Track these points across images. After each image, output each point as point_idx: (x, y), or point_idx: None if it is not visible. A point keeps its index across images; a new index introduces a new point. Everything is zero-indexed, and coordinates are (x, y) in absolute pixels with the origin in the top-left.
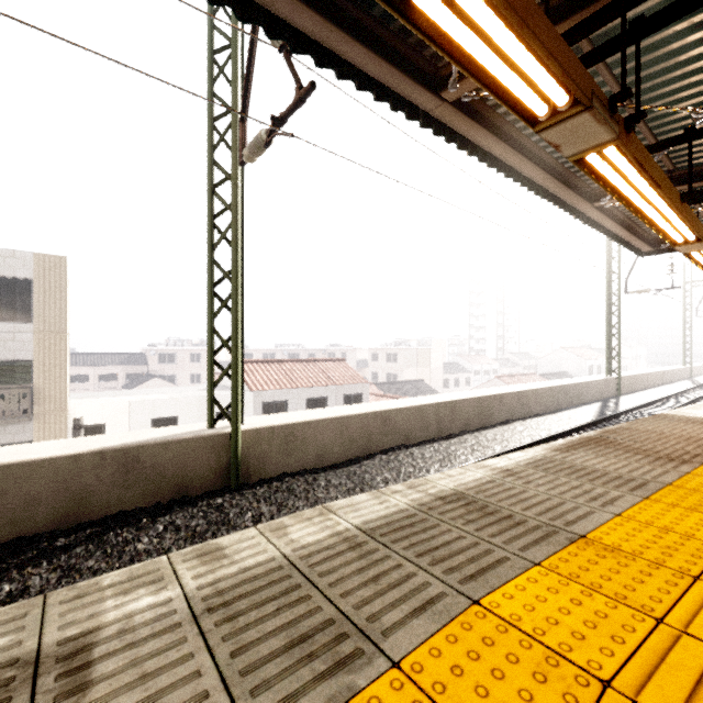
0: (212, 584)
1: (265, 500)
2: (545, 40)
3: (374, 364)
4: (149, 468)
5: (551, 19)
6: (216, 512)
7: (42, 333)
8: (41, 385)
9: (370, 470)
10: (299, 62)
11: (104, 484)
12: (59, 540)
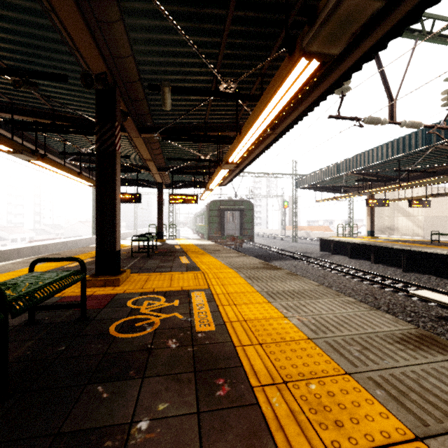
0: None
1: None
2: None
3: None
4: None
5: (16, 111)
6: None
7: None
8: None
9: None
10: None
11: None
12: None
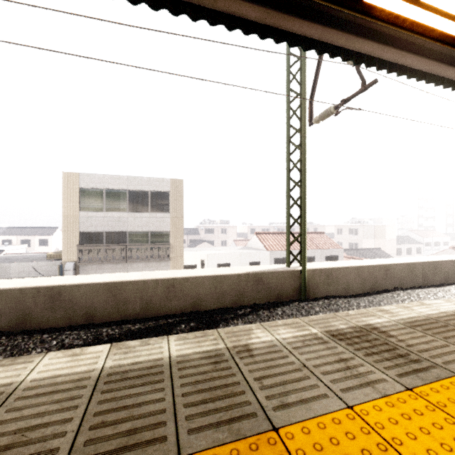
0: (401, 320)
1: (325, 307)
2: None
3: (338, 236)
4: (266, 284)
5: None
6: (303, 310)
7: (173, 218)
8: (173, 243)
9: (382, 300)
10: (362, 68)
11: (249, 289)
12: (238, 311)
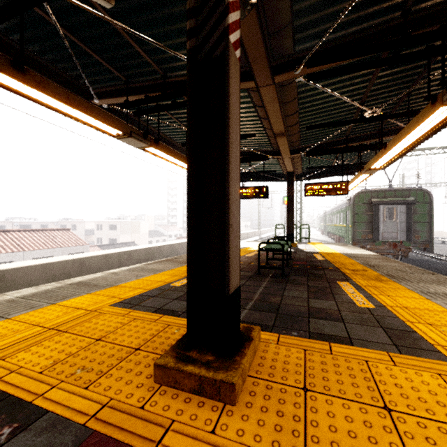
0: None
1: None
2: (99, 117)
3: (99, 232)
4: None
5: (132, 91)
6: None
7: None
8: None
9: None
10: None
11: None
12: None
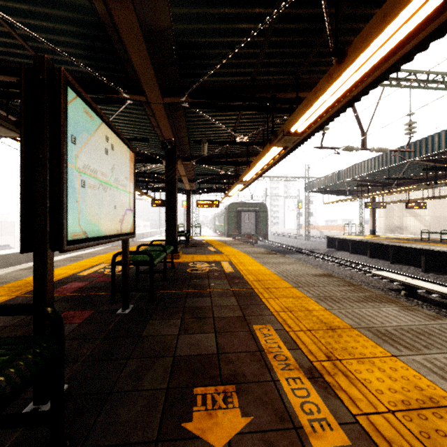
0: None
1: None
2: None
3: None
4: None
5: None
6: None
7: None
8: None
9: None
10: None
11: None
12: None
